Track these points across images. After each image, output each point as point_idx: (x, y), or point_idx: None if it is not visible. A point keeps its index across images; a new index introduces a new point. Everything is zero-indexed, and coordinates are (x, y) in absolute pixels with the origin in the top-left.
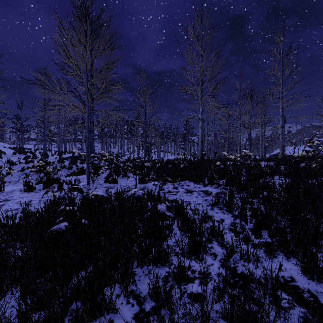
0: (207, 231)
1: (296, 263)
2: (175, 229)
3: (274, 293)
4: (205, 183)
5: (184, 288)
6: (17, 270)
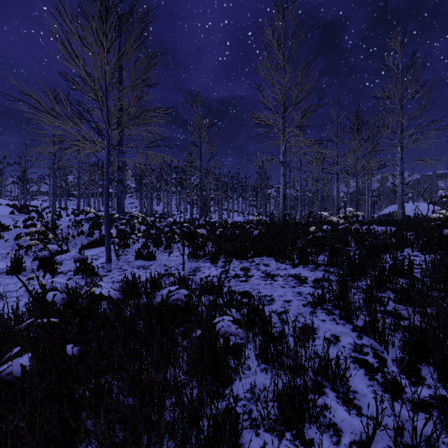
0: (312, 367)
1: None
2: (250, 357)
3: None
4: (294, 262)
5: None
6: None
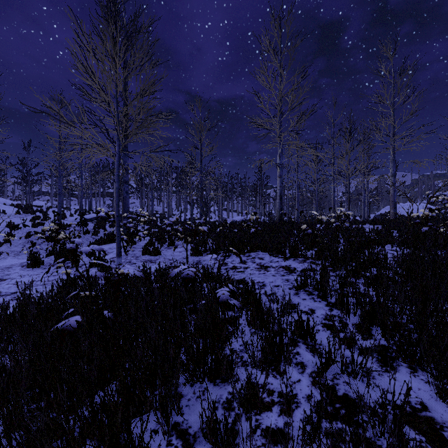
0: (290, 329)
1: (428, 380)
2: (243, 325)
3: (399, 434)
4: (286, 256)
5: (257, 421)
6: (0, 392)
